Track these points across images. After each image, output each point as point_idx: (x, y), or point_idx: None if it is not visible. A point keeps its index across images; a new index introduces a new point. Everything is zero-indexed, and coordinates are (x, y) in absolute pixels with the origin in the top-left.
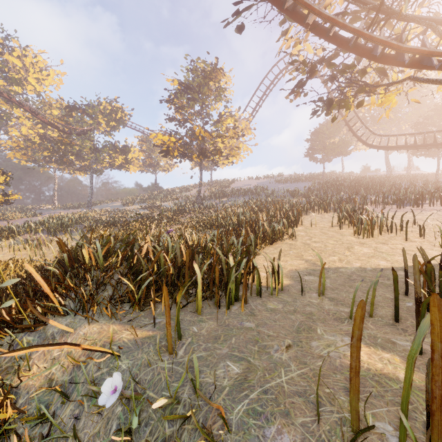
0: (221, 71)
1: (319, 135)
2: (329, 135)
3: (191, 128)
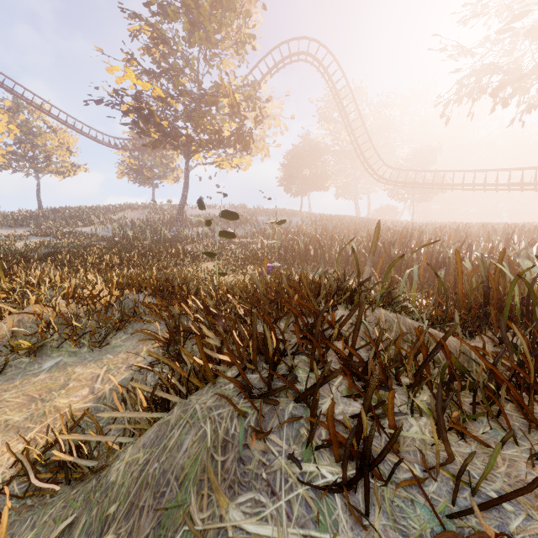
0: (245, 3)
1: (299, 162)
2: (309, 163)
3: (166, 93)
